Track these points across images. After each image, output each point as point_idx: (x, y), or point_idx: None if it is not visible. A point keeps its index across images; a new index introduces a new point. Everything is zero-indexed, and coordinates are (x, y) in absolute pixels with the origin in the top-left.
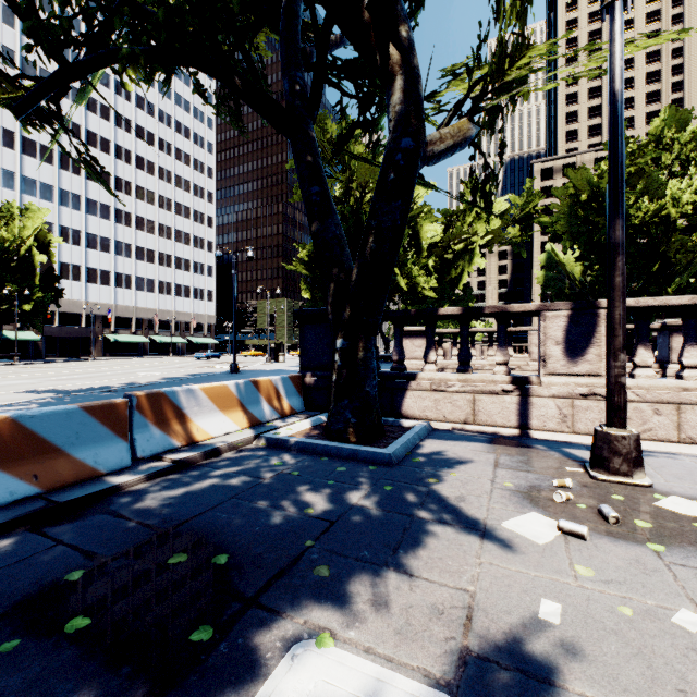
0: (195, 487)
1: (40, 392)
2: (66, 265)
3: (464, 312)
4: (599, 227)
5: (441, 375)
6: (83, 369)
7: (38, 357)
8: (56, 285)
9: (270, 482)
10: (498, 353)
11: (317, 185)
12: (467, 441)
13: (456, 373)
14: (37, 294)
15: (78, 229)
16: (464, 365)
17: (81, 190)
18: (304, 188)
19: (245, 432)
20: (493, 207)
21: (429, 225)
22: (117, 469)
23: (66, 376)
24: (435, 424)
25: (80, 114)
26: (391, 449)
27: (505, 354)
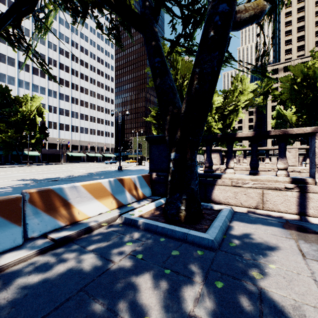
0: (58, 270)
1: (25, 180)
2: (51, 122)
3: (255, 134)
4: (307, 95)
5: (238, 176)
6: (54, 168)
7: (39, 163)
8: (46, 131)
9: (118, 268)
10: (279, 162)
11: (158, 57)
12: (264, 224)
13: (249, 174)
14: (37, 135)
15: (56, 106)
16: (254, 169)
17: (57, 89)
18: (150, 60)
19: (112, 213)
20: (249, 87)
21: (216, 97)
22: (8, 248)
23: (44, 171)
24: (234, 208)
25: (56, 56)
26: (212, 234)
27: (285, 162)
